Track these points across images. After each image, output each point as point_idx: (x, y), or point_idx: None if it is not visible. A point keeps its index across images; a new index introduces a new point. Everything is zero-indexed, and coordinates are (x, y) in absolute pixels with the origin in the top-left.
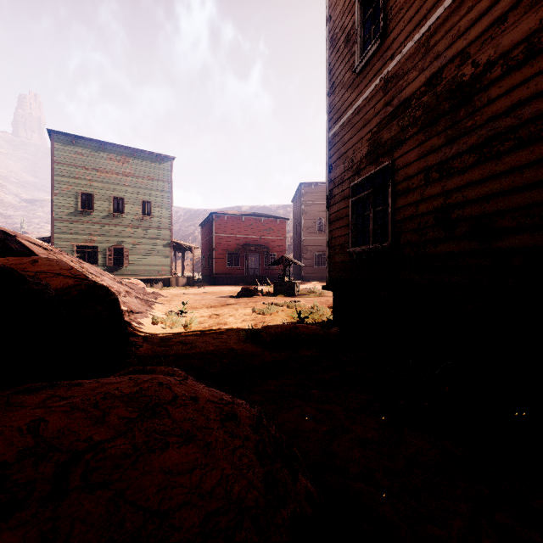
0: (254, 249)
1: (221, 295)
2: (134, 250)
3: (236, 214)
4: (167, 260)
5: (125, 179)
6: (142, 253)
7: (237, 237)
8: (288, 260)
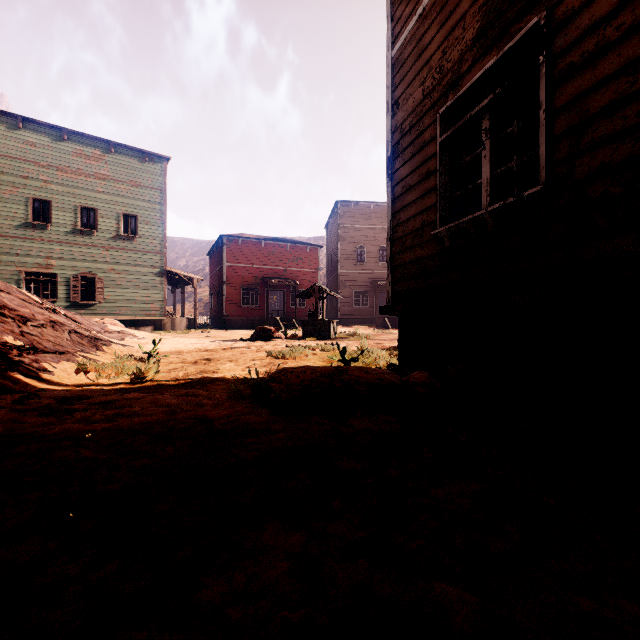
0: (278, 282)
1: (229, 339)
2: (112, 281)
3: (253, 237)
4: (159, 294)
5: (99, 183)
6: (124, 285)
7: (255, 267)
8: (321, 289)
